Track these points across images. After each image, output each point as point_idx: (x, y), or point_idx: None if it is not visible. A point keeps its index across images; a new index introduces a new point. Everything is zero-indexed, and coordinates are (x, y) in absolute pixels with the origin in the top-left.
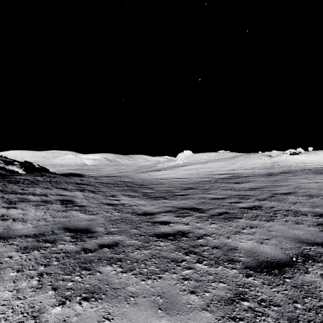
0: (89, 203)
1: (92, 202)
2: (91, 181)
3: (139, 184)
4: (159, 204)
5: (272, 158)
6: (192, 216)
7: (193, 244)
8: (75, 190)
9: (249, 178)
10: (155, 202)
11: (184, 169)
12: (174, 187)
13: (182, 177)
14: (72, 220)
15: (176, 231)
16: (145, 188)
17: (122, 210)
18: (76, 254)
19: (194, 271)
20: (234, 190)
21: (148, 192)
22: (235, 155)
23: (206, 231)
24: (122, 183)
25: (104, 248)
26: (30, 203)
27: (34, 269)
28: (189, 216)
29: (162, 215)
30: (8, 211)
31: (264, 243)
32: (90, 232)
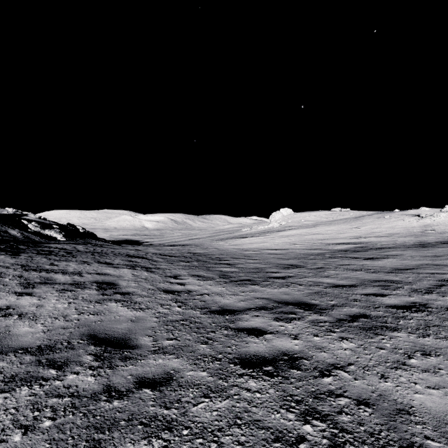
0: (138, 289)
1: (143, 287)
2: (148, 252)
3: (215, 258)
4: (246, 293)
5: (422, 219)
6: (303, 321)
7: (314, 389)
8: (123, 265)
9: (388, 252)
10: (238, 289)
11: (282, 235)
12: (268, 264)
13: (279, 248)
14: (106, 319)
15: (278, 354)
16: (223, 264)
17: (186, 303)
18: (92, 400)
19: None
20: (368, 271)
21: (228, 270)
22: (359, 214)
23: (334, 358)
24: (191, 256)
25: (144, 389)
26: (54, 286)
27: (1, 440)
28: (298, 319)
29: (250, 316)
30: (19, 299)
31: None
32: (127, 347)
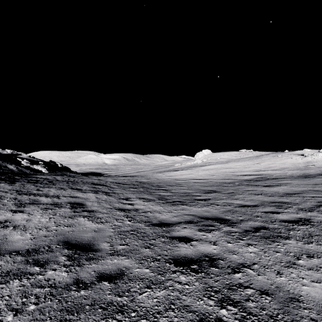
0: (100, 208)
1: (103, 206)
2: (107, 181)
3: (155, 186)
4: (178, 211)
5: (305, 158)
6: (220, 231)
7: (228, 282)
8: (89, 191)
9: (281, 181)
10: (172, 208)
11: (204, 169)
12: (193, 190)
13: (201, 178)
14: (76, 230)
15: (201, 256)
16: (161, 190)
17: (134, 218)
18: (65, 290)
19: None
20: (266, 195)
21: (165, 194)
22: (259, 154)
23: (243, 259)
24: (138, 184)
25: (103, 281)
26: (39, 206)
27: None
28: (215, 230)
29: (181, 227)
30: (14, 215)
31: None
32: (91, 250)
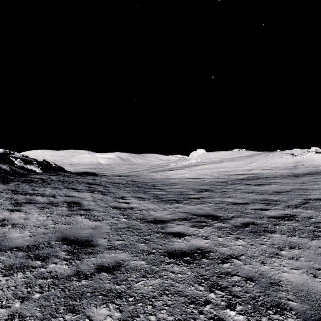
0: (96, 206)
1: (100, 205)
2: (102, 180)
3: (151, 185)
4: (172, 209)
5: (295, 157)
6: (211, 227)
7: (217, 271)
8: (85, 190)
9: (271, 180)
10: (167, 206)
11: (198, 168)
12: (187, 189)
13: (195, 177)
14: (74, 227)
15: (194, 249)
16: (156, 189)
17: (130, 216)
18: (67, 280)
19: None
20: (257, 193)
21: (160, 193)
22: (252, 153)
23: (231, 251)
24: (133, 184)
25: (102, 272)
26: (36, 205)
27: (6, 307)
28: (207, 226)
29: (175, 224)
30: (11, 214)
31: (318, 276)
32: (90, 245)
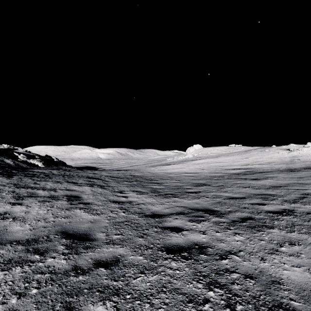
0: (95, 200)
1: (99, 199)
2: (102, 175)
3: (148, 179)
4: (169, 203)
5: (291, 152)
6: (209, 222)
7: (216, 268)
8: (85, 184)
9: (267, 174)
10: (164, 200)
11: (194, 163)
12: (185, 183)
13: (192, 172)
14: (73, 221)
15: (191, 244)
16: (154, 183)
17: (128, 210)
18: (64, 276)
19: None
20: (253, 188)
21: (157, 187)
22: (248, 149)
23: (230, 246)
24: (131, 178)
25: (100, 268)
26: (37, 198)
27: (3, 302)
28: (205, 221)
29: (173, 218)
30: (13, 207)
31: None
32: (88, 239)
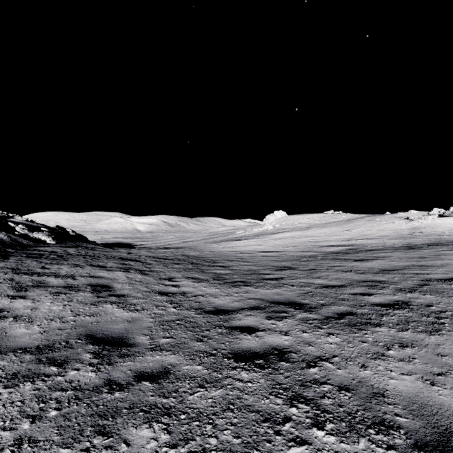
0: (133, 291)
1: (138, 289)
2: (141, 255)
3: (209, 261)
4: (239, 294)
5: (411, 222)
6: (294, 319)
7: (301, 378)
8: (117, 268)
9: (377, 253)
10: (232, 290)
11: (276, 238)
12: (261, 266)
13: (273, 251)
14: (102, 320)
15: (269, 348)
16: (217, 267)
17: (181, 304)
18: (94, 393)
19: (310, 450)
20: (357, 272)
21: (223, 273)
22: (351, 217)
23: (321, 351)
24: (185, 259)
25: (143, 381)
26: (48, 289)
27: (10, 428)
28: (288, 318)
29: (244, 315)
30: (12, 302)
31: (437, 383)
32: (125, 345)
